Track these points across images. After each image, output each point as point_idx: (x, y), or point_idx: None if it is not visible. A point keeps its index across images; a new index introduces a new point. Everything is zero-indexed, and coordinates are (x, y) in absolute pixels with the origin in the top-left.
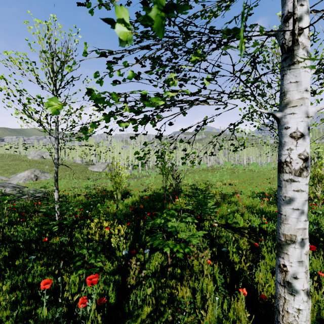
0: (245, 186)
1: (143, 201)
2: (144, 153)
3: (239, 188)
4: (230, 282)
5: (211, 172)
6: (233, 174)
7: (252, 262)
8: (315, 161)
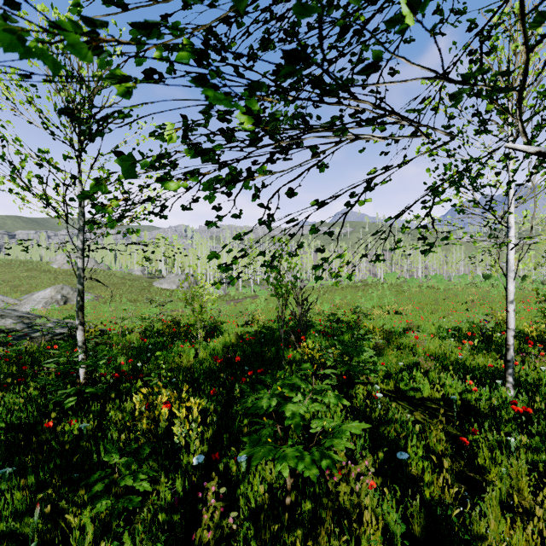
0: (424, 315)
1: (243, 343)
2: (233, 257)
3: (414, 319)
4: (418, 534)
5: (363, 291)
6: (401, 294)
7: (458, 479)
8: (543, 272)
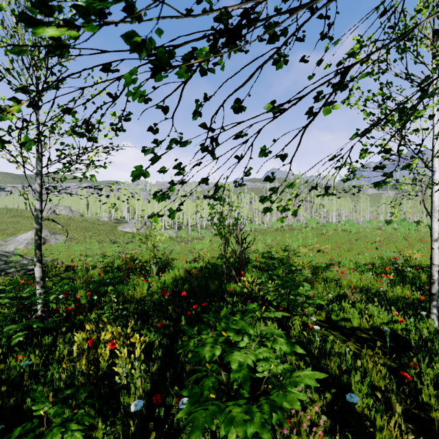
0: (342, 253)
1: (190, 277)
2: (170, 182)
3: (334, 256)
4: None
5: (290, 234)
6: (321, 236)
7: (404, 417)
8: None
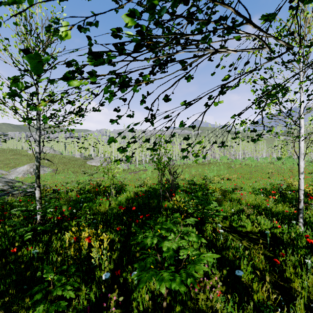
0: (244, 181)
1: (138, 197)
2: (127, 142)
3: (238, 183)
4: None
5: (208, 167)
6: (230, 168)
7: (274, 286)
8: (311, 156)
